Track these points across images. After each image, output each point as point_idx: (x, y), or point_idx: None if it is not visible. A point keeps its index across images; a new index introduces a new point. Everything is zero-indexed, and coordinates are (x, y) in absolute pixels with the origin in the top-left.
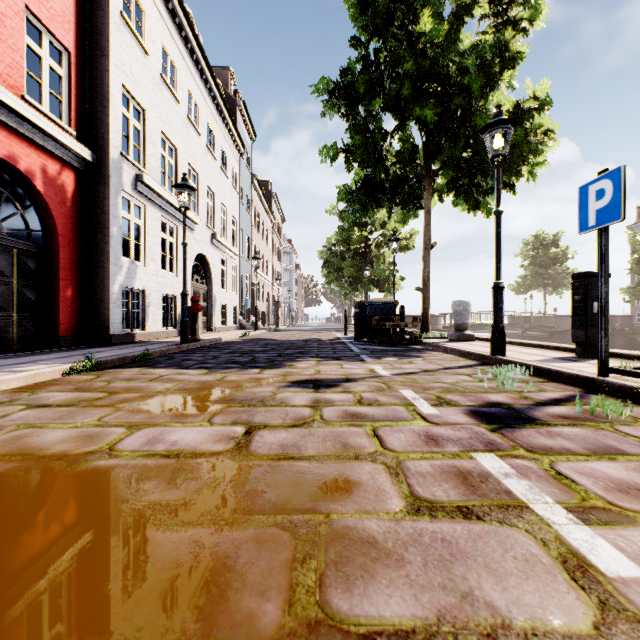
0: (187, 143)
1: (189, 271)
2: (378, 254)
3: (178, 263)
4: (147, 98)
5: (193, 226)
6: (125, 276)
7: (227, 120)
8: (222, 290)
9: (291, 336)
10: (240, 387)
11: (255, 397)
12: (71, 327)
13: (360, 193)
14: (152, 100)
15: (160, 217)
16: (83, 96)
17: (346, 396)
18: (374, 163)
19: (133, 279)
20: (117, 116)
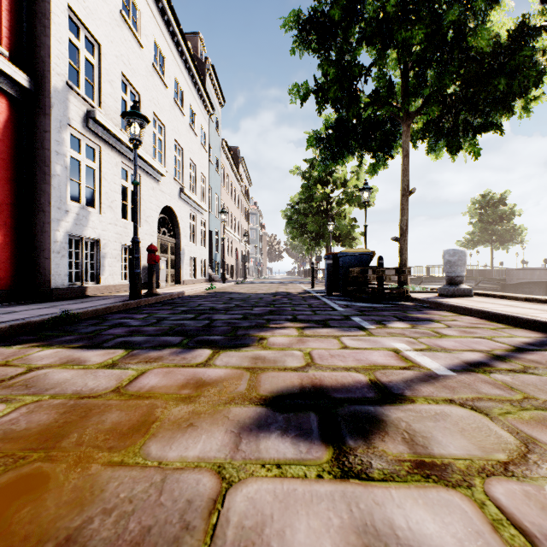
0: (152, 92)
1: (154, 223)
2: (339, 211)
3: (141, 213)
4: (103, 31)
5: (159, 177)
6: (73, 222)
7: (196, 79)
8: (191, 244)
9: (258, 289)
10: (144, 429)
11: (153, 523)
12: (2, 280)
13: (331, 138)
14: (109, 35)
15: (119, 163)
16: (20, 14)
17: (462, 519)
18: (348, 103)
19: (84, 227)
20: (61, 40)
